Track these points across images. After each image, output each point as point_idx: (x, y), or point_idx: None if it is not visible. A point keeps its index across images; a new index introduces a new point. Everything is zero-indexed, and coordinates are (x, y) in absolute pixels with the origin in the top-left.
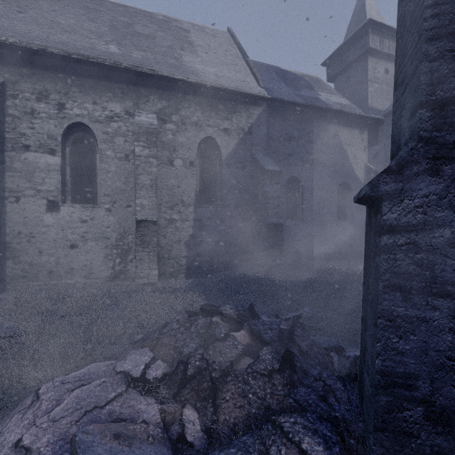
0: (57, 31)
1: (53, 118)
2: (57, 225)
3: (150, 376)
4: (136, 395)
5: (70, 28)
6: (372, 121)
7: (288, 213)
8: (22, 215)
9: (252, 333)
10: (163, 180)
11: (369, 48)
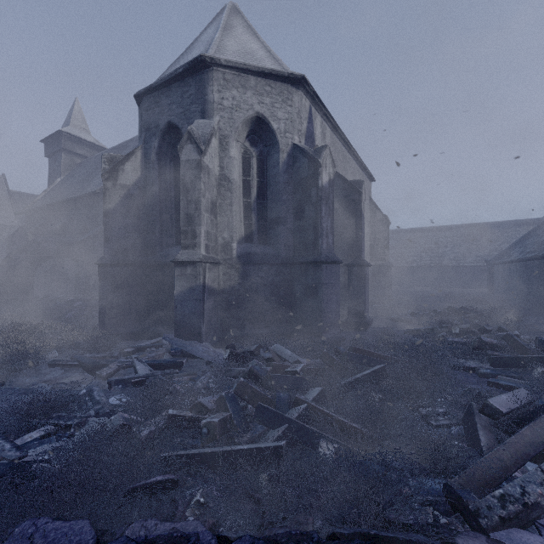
0: None
1: None
2: None
3: None
4: None
5: None
6: None
7: None
8: None
9: None
10: None
11: None
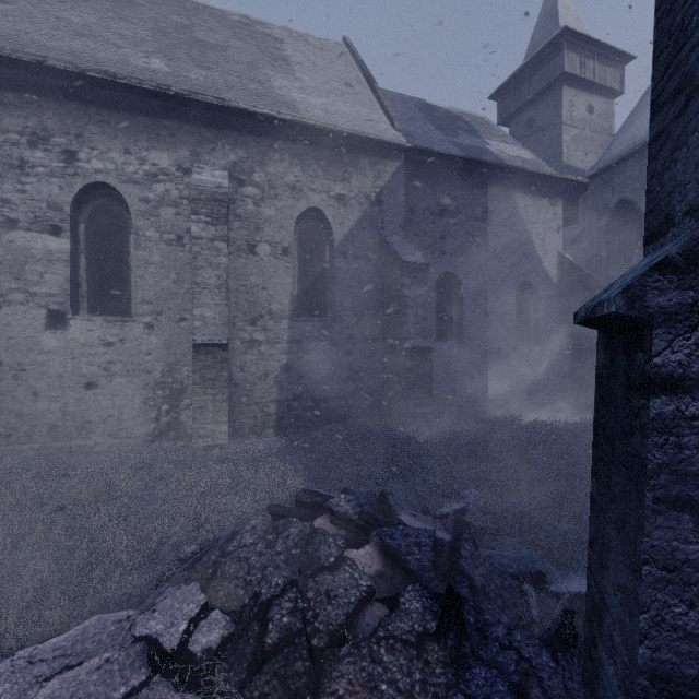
0: (65, 34)
1: (57, 175)
2: (64, 350)
3: (196, 646)
4: (166, 691)
5: (87, 29)
6: (569, 186)
7: (439, 330)
8: (4, 334)
9: (386, 552)
10: (240, 278)
11: (563, 73)
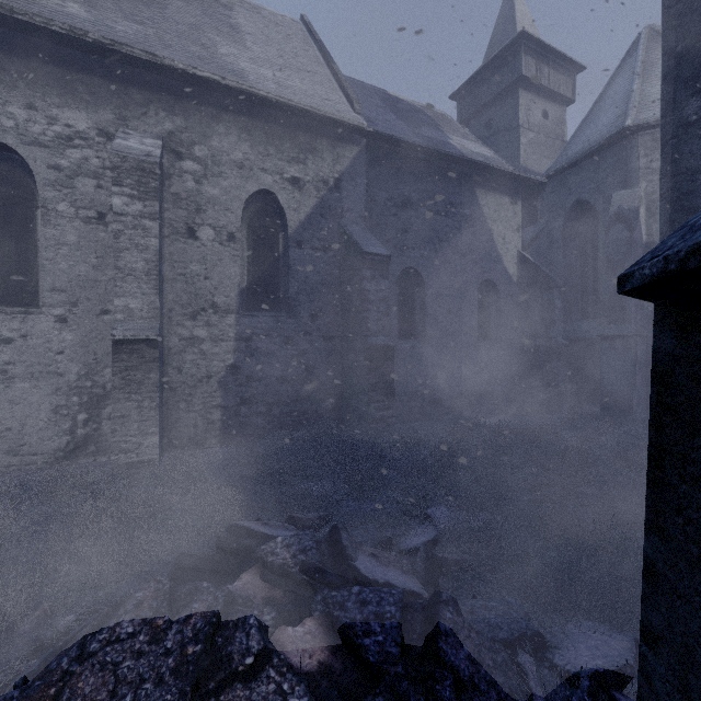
0: None
1: None
2: None
3: None
4: None
5: None
6: (528, 186)
7: (401, 328)
8: None
9: (334, 630)
10: (177, 265)
11: (521, 76)
